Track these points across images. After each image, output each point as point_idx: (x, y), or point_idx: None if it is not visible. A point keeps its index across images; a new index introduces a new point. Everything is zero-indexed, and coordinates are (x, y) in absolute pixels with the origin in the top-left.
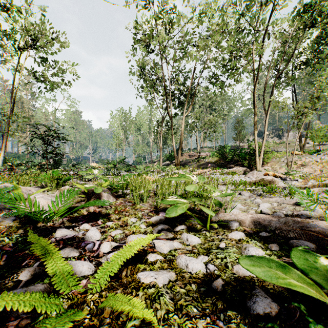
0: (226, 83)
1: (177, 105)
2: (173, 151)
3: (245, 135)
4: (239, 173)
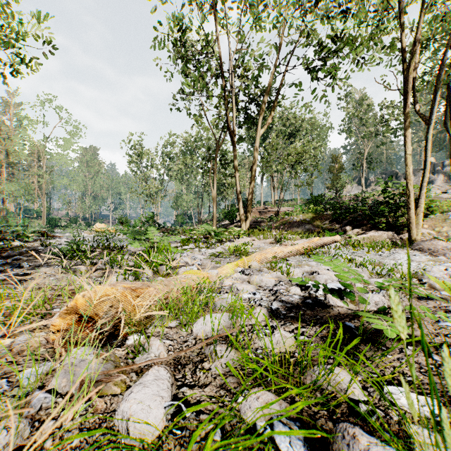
0: (339, 69)
1: (242, 121)
2: (234, 206)
3: (347, 180)
4: (382, 245)
